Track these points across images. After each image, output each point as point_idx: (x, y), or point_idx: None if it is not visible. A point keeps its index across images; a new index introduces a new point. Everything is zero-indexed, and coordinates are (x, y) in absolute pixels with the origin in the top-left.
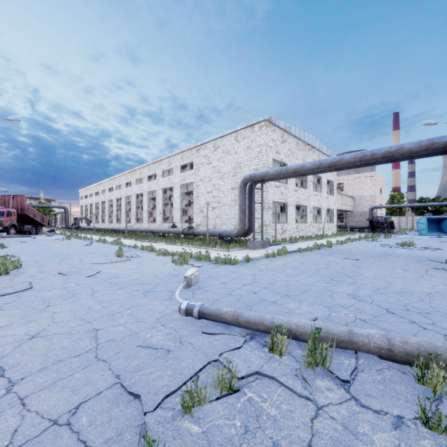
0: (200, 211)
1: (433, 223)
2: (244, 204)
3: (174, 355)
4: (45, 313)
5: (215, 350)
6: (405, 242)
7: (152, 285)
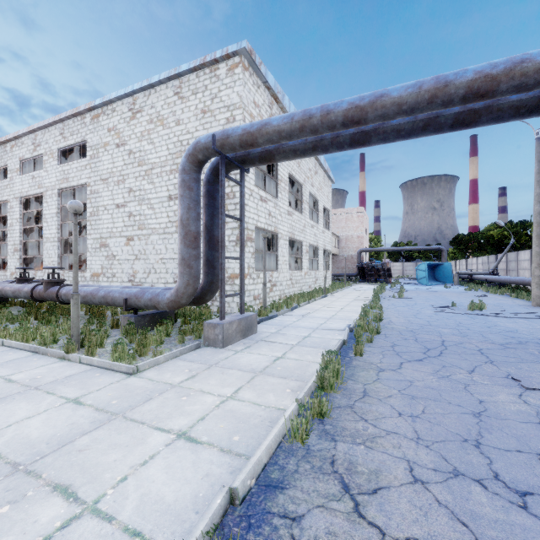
0: (100, 246)
1: (429, 270)
2: (193, 218)
3: None
4: None
5: None
6: (471, 302)
7: None
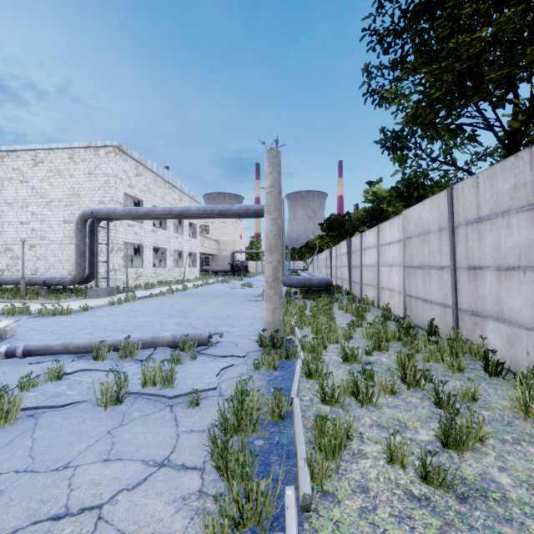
0: (5, 250)
1: None
2: (83, 244)
3: (0, 379)
4: None
5: (45, 369)
6: (247, 283)
7: None
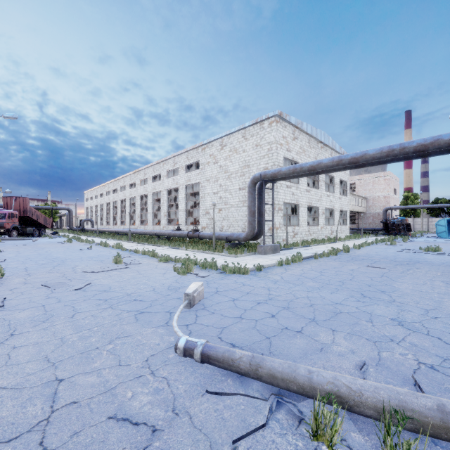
0: (206, 213)
1: None
2: (253, 205)
3: (161, 443)
4: (2, 347)
5: (225, 434)
6: (430, 247)
7: (147, 302)
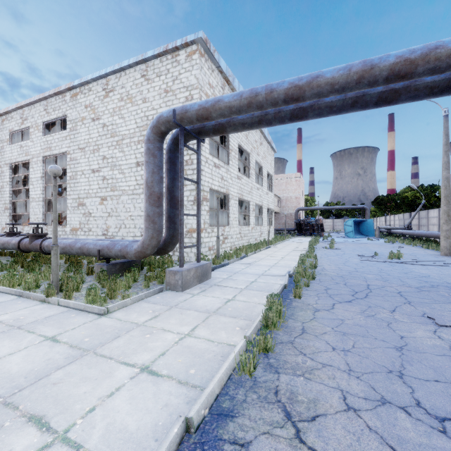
0: (78, 205)
1: (355, 225)
2: (157, 181)
3: None
4: None
5: None
6: (390, 252)
7: None
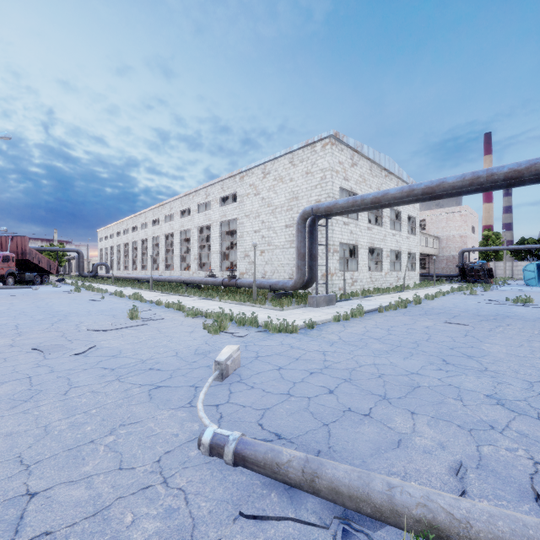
0: (245, 256)
1: None
2: (303, 246)
3: None
4: None
5: None
6: (519, 297)
7: (167, 373)
